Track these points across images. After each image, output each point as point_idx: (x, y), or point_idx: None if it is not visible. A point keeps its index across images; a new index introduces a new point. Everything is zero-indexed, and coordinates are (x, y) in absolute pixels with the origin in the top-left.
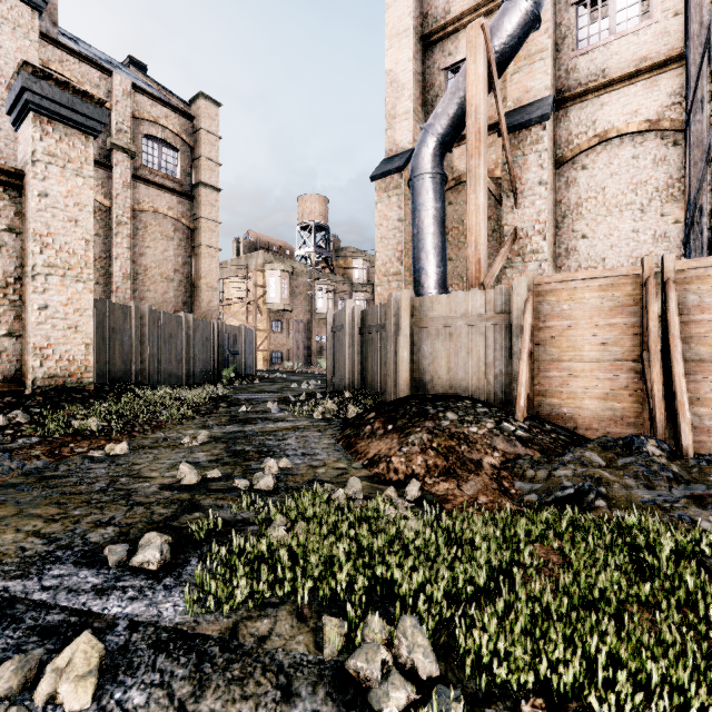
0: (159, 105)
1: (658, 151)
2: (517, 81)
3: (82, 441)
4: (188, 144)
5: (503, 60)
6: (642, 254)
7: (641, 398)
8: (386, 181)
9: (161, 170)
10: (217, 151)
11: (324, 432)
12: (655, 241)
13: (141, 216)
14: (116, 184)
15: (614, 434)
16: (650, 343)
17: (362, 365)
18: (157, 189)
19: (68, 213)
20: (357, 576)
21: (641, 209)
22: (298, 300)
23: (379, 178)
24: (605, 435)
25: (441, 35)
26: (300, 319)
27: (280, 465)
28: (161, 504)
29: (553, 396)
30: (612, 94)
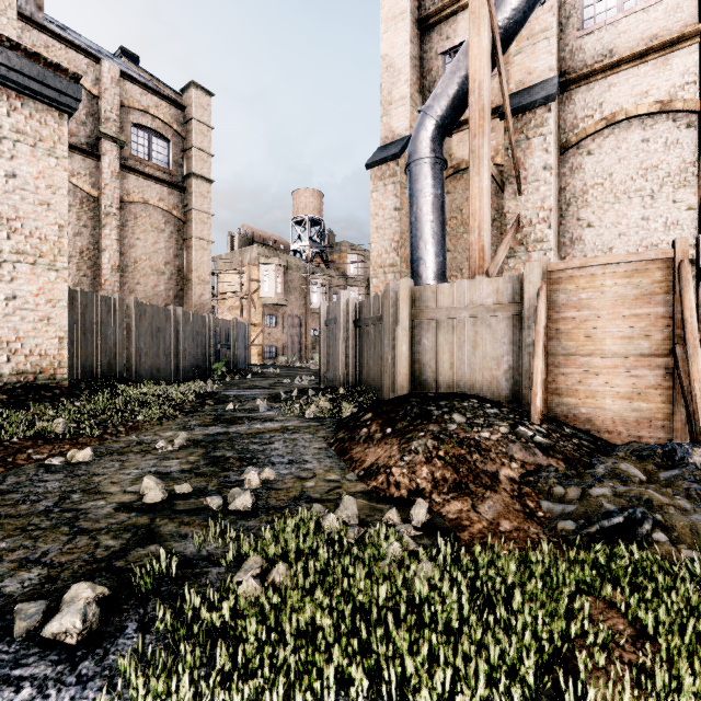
0: (149, 93)
1: (669, 134)
2: (520, 62)
3: (44, 445)
4: (179, 134)
5: (507, 36)
6: (652, 242)
7: (672, 398)
8: (382, 169)
9: (152, 161)
10: (209, 142)
11: (315, 434)
12: (667, 229)
13: (131, 207)
14: (104, 173)
15: (640, 438)
16: (687, 335)
17: (357, 360)
18: (147, 180)
19: (39, 195)
20: (352, 668)
21: (651, 196)
22: (293, 295)
23: (375, 166)
24: (635, 440)
25: (438, 17)
26: (295, 314)
27: (263, 477)
28: (112, 532)
29: (569, 395)
30: (620, 74)
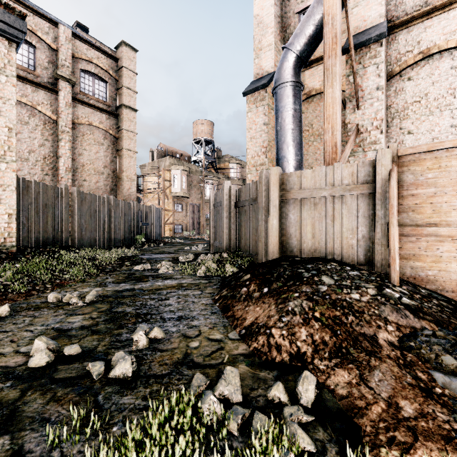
0: (93, 49)
1: None
2: (357, 13)
3: None
4: (114, 77)
5: None
6: None
7: None
8: (254, 96)
9: (95, 96)
10: (134, 83)
11: (204, 290)
12: None
13: (80, 127)
14: (60, 103)
15: None
16: None
17: (237, 232)
18: (91, 109)
19: None
20: None
21: None
22: (193, 190)
23: (249, 93)
24: None
25: None
26: (195, 203)
27: (152, 335)
28: None
29: (417, 259)
30: (434, 18)
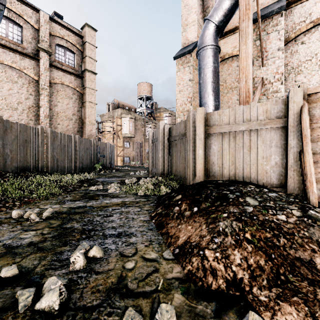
0: (64, 29)
1: None
2: None
3: None
4: (80, 50)
5: None
6: None
7: None
8: (182, 59)
9: (66, 63)
10: (95, 54)
11: (142, 207)
12: None
13: (55, 86)
14: (41, 68)
15: None
16: None
17: (169, 161)
18: (63, 72)
19: None
20: None
21: None
22: (137, 132)
23: (178, 57)
24: None
25: None
26: (139, 141)
27: (90, 254)
28: None
29: None
30: None
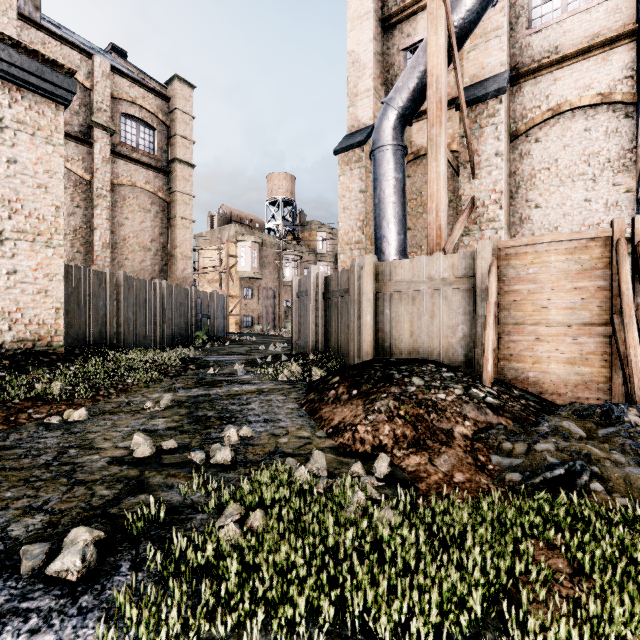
0: (137, 86)
1: (609, 124)
2: (474, 58)
3: (42, 406)
4: (164, 123)
5: (462, 35)
6: (594, 222)
7: (610, 363)
8: (348, 155)
9: (139, 147)
10: (191, 130)
11: (288, 395)
12: (607, 210)
13: (120, 189)
14: (96, 159)
15: (582, 399)
16: (623, 306)
17: (325, 329)
18: (135, 165)
19: (37, 179)
20: (321, 601)
21: (593, 179)
22: (267, 269)
23: (342, 152)
24: (576, 401)
25: (400, 17)
26: (269, 286)
27: (241, 434)
28: (106, 483)
29: (518, 360)
30: (565, 69)
